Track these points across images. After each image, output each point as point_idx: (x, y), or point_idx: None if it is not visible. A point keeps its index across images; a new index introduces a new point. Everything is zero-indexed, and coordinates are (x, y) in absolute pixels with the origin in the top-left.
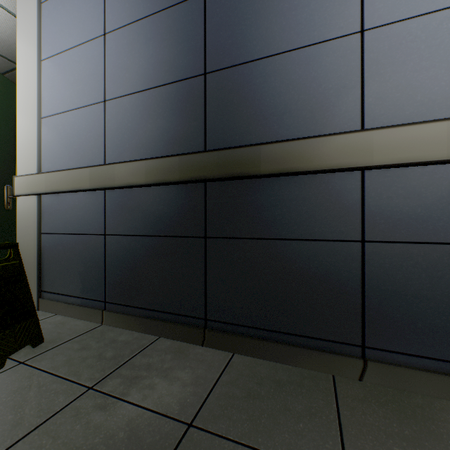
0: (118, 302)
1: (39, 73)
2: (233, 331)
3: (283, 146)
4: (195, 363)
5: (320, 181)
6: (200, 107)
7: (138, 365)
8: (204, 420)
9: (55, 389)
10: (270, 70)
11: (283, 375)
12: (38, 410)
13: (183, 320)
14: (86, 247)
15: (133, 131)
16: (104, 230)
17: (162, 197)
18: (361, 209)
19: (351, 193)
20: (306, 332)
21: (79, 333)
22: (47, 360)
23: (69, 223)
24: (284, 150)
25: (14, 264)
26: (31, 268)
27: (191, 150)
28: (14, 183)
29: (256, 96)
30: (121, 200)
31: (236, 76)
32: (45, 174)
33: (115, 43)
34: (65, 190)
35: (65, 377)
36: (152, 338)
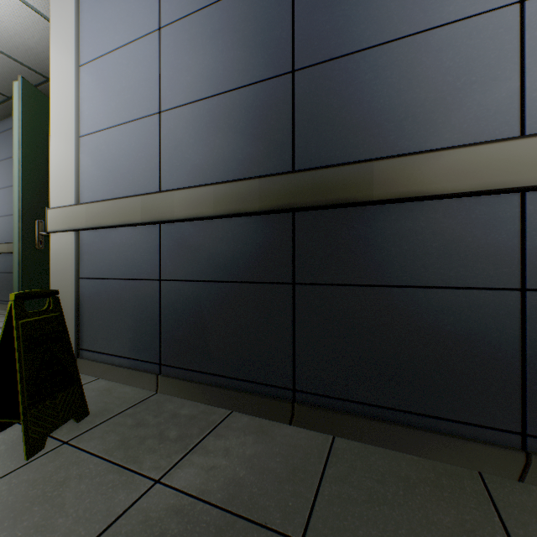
0: (177, 365)
1: (77, 81)
2: (332, 407)
3: (406, 162)
4: (286, 448)
5: (459, 207)
6: (287, 115)
7: (212, 449)
8: (320, 535)
9: (113, 482)
10: (384, 62)
11: (410, 469)
12: (94, 511)
13: (263, 391)
14: (135, 296)
15: (196, 149)
16: (159, 275)
17: (234, 232)
18: (521, 245)
19: (504, 224)
20: (438, 412)
21: (130, 404)
22: (96, 440)
23: (114, 266)
24: (408, 167)
25: (54, 317)
26: (67, 321)
27: (274, 170)
28: (47, 216)
29: (364, 97)
30: (180, 237)
31: (336, 72)
32: (85, 205)
33: (173, 38)
34: (110, 225)
35: (122, 465)
36: (222, 412)
